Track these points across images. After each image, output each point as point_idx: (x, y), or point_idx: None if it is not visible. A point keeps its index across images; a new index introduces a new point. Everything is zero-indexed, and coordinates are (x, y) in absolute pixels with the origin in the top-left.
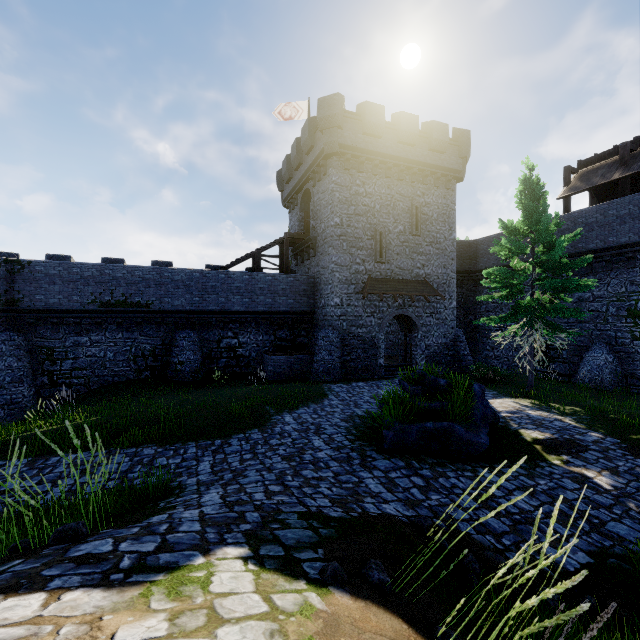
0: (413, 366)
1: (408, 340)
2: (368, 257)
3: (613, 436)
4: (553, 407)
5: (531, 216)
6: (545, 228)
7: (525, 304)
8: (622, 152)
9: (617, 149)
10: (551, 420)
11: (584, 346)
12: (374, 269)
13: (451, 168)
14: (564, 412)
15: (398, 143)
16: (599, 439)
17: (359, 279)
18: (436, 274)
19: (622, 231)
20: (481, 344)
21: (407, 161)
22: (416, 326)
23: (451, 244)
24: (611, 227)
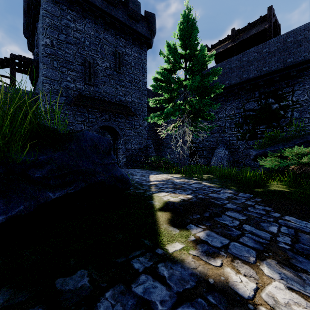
0: (118, 163)
1: (115, 146)
2: (78, 78)
3: (243, 191)
4: (195, 176)
5: (182, 35)
6: (191, 43)
7: (179, 105)
8: (232, 34)
9: (229, 37)
10: (190, 183)
11: (214, 147)
12: (84, 89)
13: (143, 34)
14: (202, 178)
15: (103, 0)
16: (233, 195)
17: (70, 93)
18: (134, 102)
19: (232, 77)
20: (164, 152)
21: (111, 17)
22: (119, 135)
23: (144, 85)
24: (227, 75)
